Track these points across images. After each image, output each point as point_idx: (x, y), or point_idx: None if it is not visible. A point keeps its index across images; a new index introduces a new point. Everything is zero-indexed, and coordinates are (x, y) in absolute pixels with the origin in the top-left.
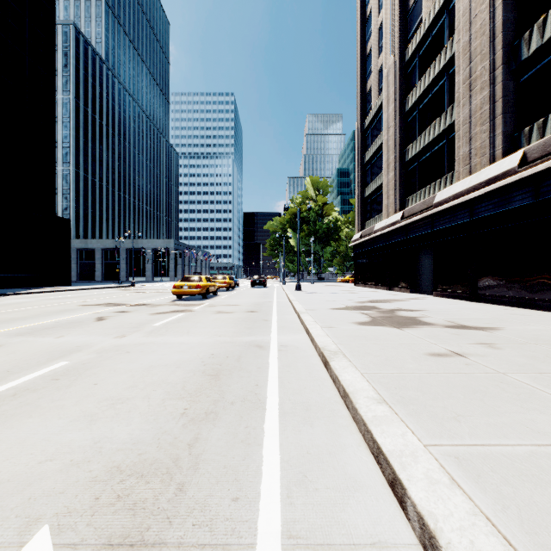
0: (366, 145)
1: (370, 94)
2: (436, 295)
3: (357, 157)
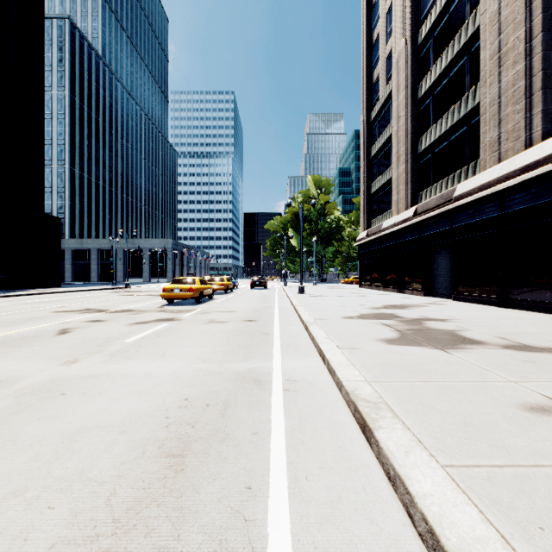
0: (372, 139)
1: (377, 84)
2: (456, 299)
3: (363, 152)
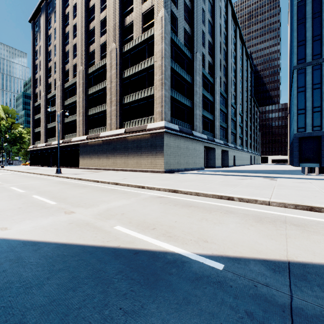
0: (36, 112)
1: (37, 95)
2: (53, 167)
3: (32, 116)
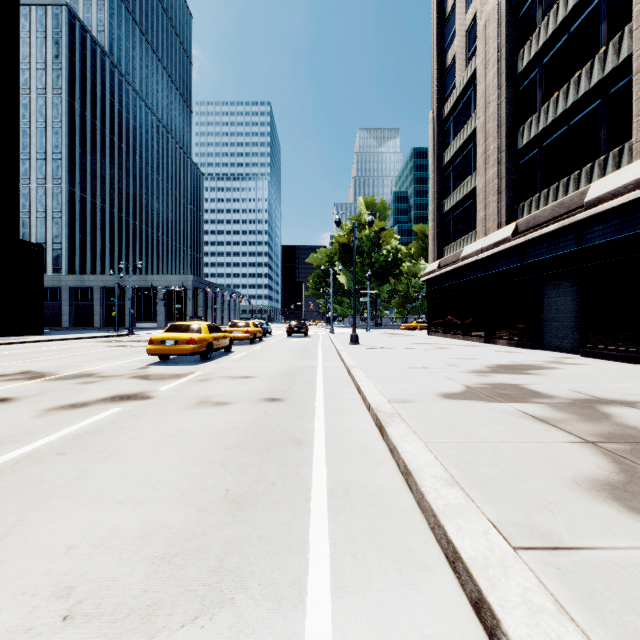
0: (445, 142)
1: (452, 69)
2: (588, 355)
3: (432, 159)
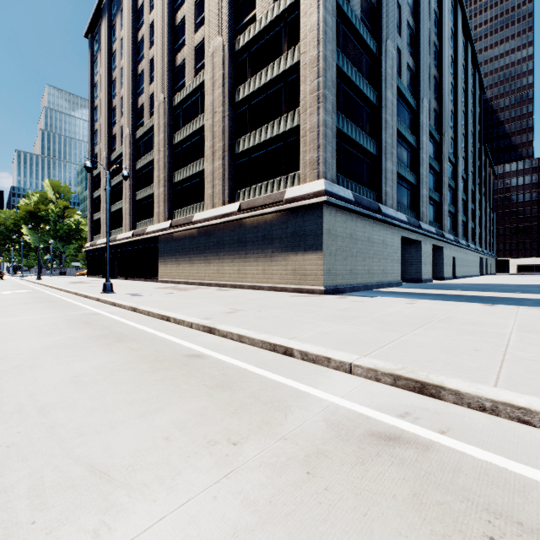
0: (95, 187)
1: (97, 157)
2: (119, 279)
3: (89, 193)
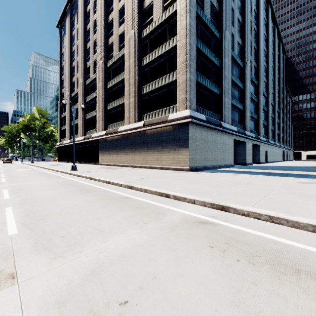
0: (62, 111)
1: (63, 94)
2: (76, 163)
3: (59, 114)
